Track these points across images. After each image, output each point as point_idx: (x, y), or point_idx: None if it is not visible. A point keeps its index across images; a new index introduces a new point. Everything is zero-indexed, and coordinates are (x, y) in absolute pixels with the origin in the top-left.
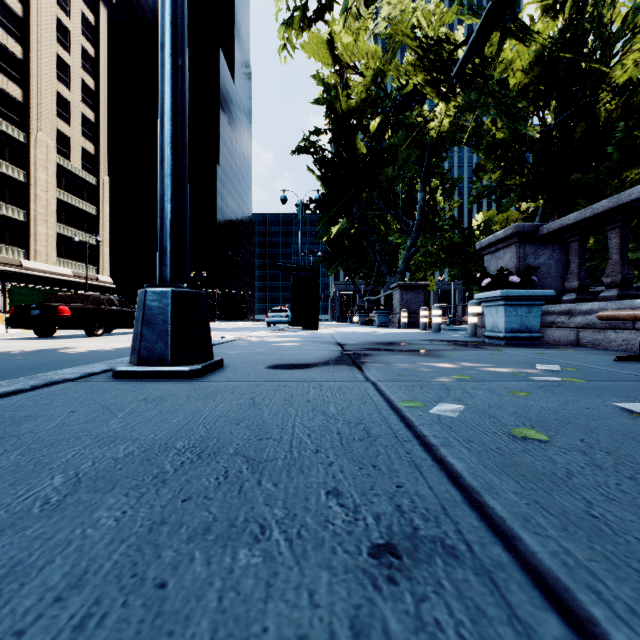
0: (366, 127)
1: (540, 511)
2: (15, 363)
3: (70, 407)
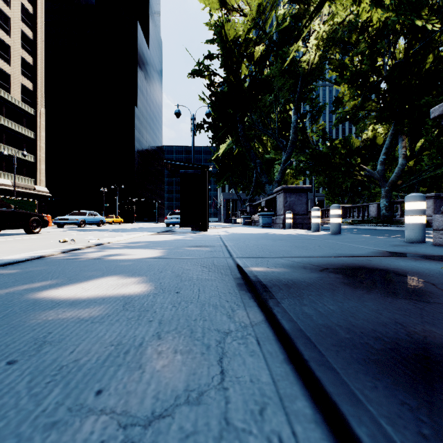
0: (250, 56)
1: None
2: None
3: None
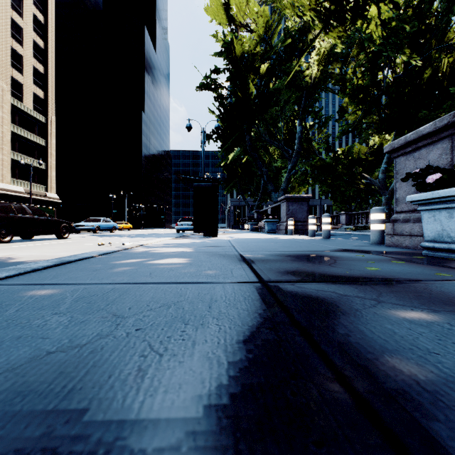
0: (256, 71)
1: None
2: None
3: None
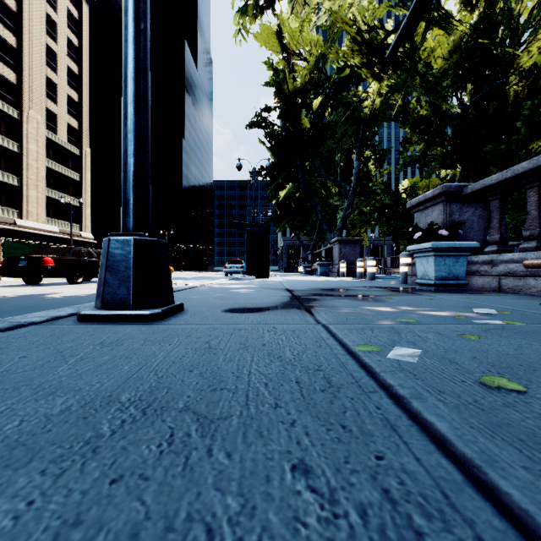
0: (310, 105)
1: None
2: None
3: (24, 352)
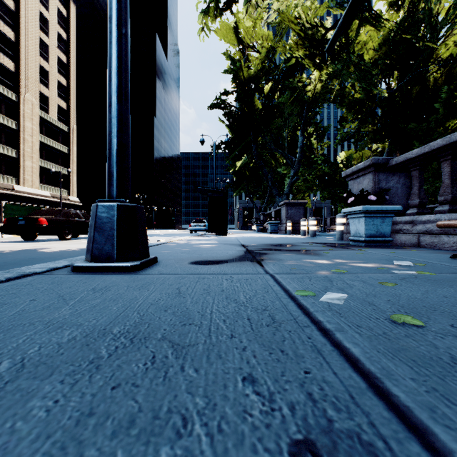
0: (261, 89)
1: (441, 400)
2: (3, 260)
3: (32, 296)
